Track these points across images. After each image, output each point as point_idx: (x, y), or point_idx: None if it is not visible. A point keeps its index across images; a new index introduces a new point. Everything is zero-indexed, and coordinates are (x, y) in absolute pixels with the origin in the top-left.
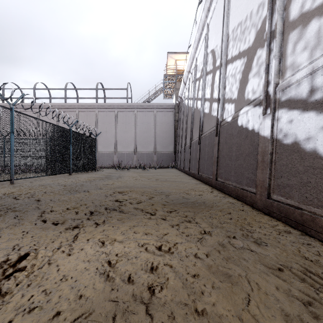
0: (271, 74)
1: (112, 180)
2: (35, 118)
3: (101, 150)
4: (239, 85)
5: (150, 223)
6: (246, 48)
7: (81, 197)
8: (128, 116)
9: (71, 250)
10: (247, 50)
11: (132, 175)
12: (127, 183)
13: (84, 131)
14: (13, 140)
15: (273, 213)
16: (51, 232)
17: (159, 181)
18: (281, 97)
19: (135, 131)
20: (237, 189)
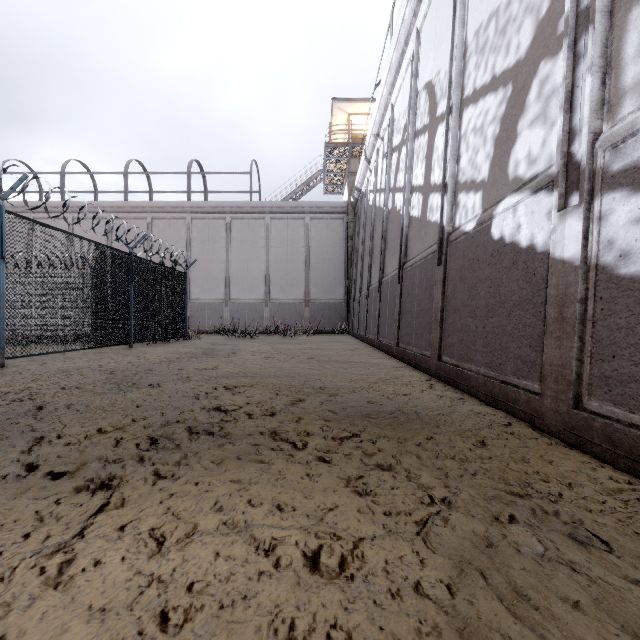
0: (580, 113)
1: (217, 359)
2: (53, 228)
3: (197, 297)
4: (495, 148)
5: (292, 474)
6: (511, 64)
7: (139, 399)
8: (253, 228)
9: (67, 567)
10: (512, 69)
11: (260, 349)
12: (248, 367)
13: (161, 258)
14: (3, 274)
15: (593, 446)
16: (34, 502)
17: (316, 361)
18: (610, 162)
19: (266, 259)
20: (493, 382)
